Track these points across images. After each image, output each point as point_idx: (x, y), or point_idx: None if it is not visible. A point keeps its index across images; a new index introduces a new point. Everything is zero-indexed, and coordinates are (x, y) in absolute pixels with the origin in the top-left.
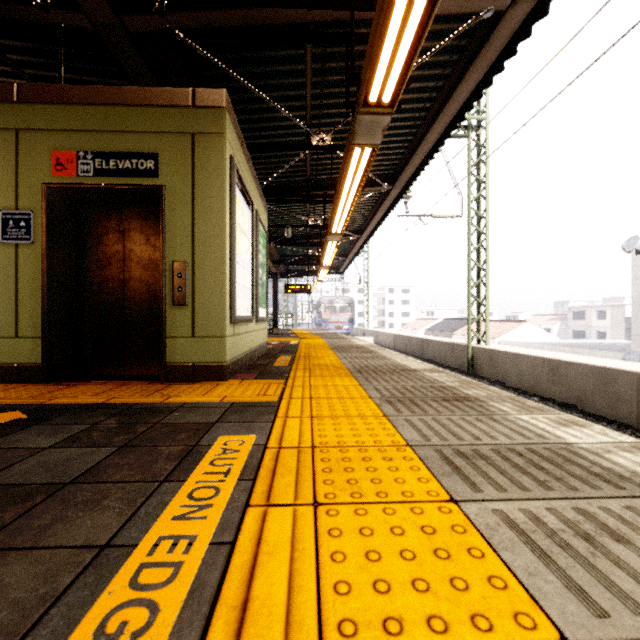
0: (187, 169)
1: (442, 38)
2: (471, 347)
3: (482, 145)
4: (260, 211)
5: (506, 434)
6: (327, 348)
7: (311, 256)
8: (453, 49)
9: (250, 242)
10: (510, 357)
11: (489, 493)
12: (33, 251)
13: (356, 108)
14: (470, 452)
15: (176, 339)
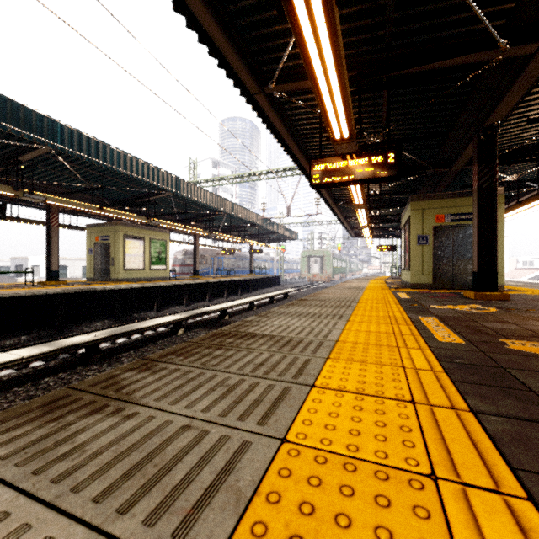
0: None
1: None
2: None
3: None
4: None
5: None
6: None
7: None
8: None
9: None
10: None
11: None
12: (428, 247)
13: None
14: None
15: None
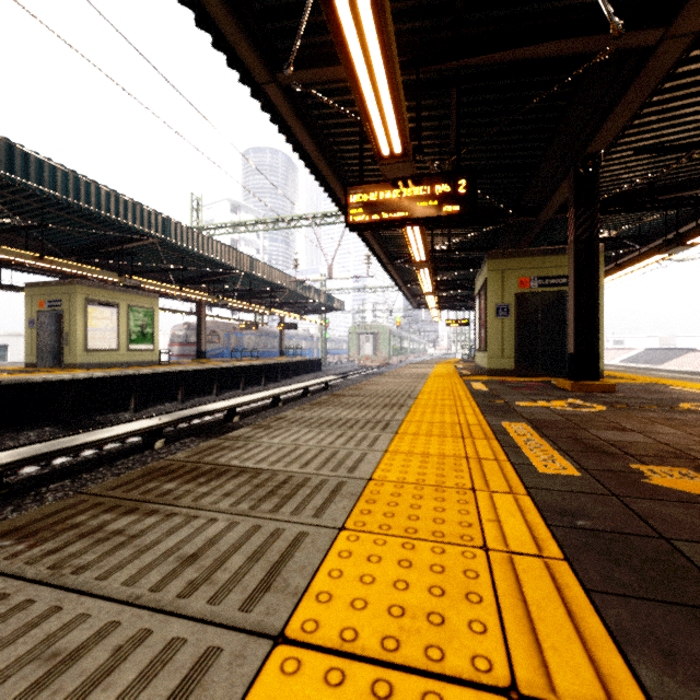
0: None
1: None
2: None
3: None
4: None
5: None
6: None
7: None
8: None
9: None
10: None
11: None
12: (509, 321)
13: (674, 245)
14: None
15: None
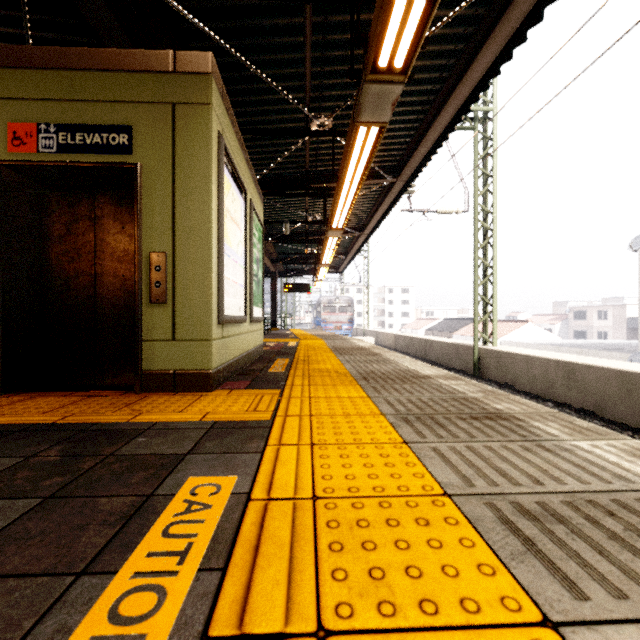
0: (166, 145)
1: (457, 5)
2: (477, 348)
3: (489, 137)
4: (255, 202)
5: (572, 473)
6: (328, 350)
7: (310, 254)
8: (468, 19)
9: (243, 234)
10: (520, 359)
11: (601, 602)
12: None
13: (363, 76)
14: (537, 508)
15: (154, 343)
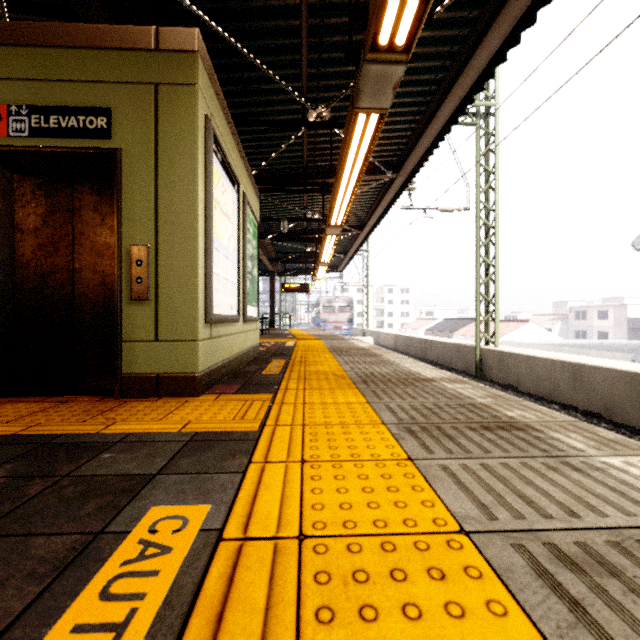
0: (149, 129)
1: None
2: (479, 349)
3: (491, 133)
4: (250, 196)
5: (611, 501)
6: (326, 351)
7: (309, 253)
8: (474, 2)
9: (235, 228)
10: (524, 360)
11: None
12: None
13: (362, 55)
14: (578, 551)
15: (135, 343)
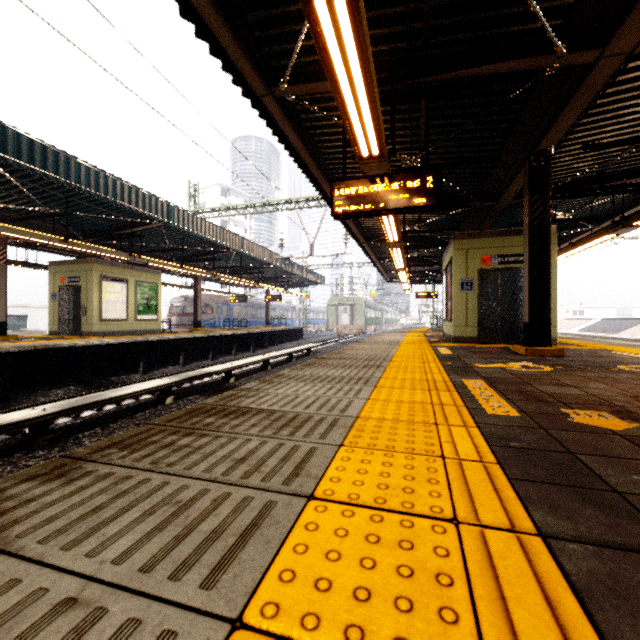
0: None
1: None
2: None
3: None
4: None
5: None
6: None
7: None
8: None
9: None
10: None
11: None
12: (473, 294)
13: (621, 226)
14: None
15: None
